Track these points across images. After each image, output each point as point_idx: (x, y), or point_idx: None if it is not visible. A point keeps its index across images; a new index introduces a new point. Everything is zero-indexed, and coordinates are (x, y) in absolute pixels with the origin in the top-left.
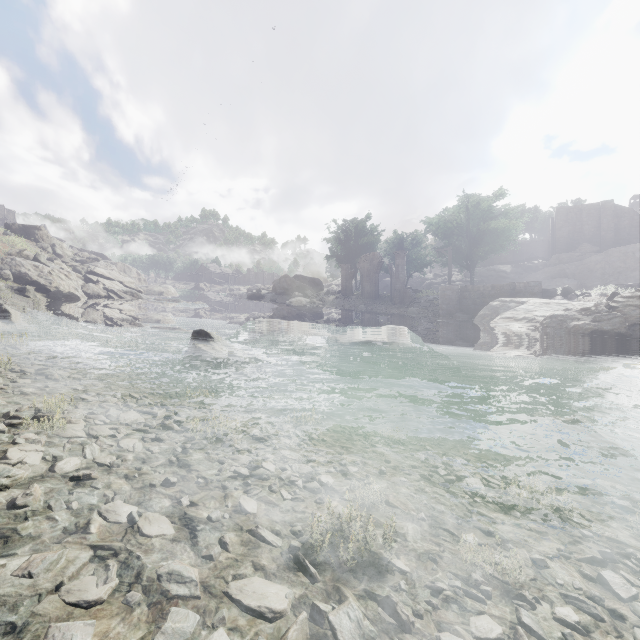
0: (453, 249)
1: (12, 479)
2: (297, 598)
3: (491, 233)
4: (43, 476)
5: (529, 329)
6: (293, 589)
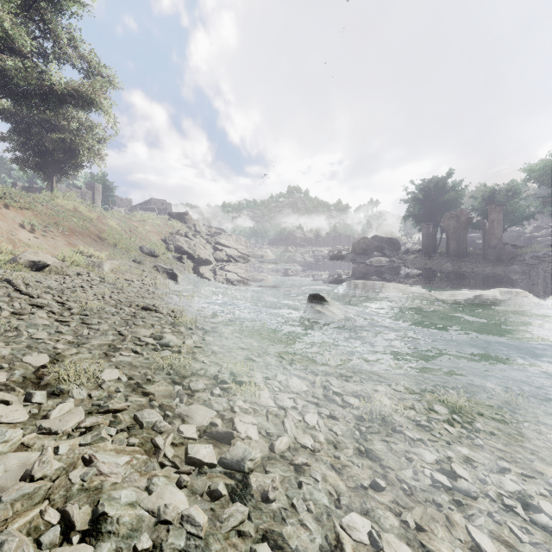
0: None
1: (253, 462)
2: None
3: None
4: (268, 457)
5: None
6: None
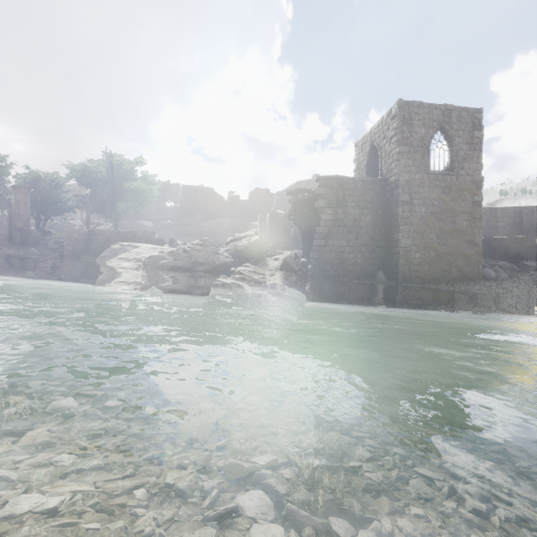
0: (98, 199)
1: None
2: None
3: (132, 191)
4: None
5: (135, 267)
6: None
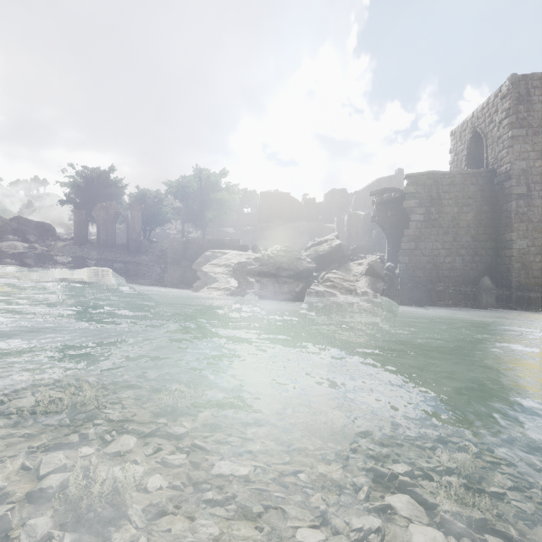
0: (189, 210)
1: None
2: None
3: (217, 202)
4: None
5: (226, 272)
6: None
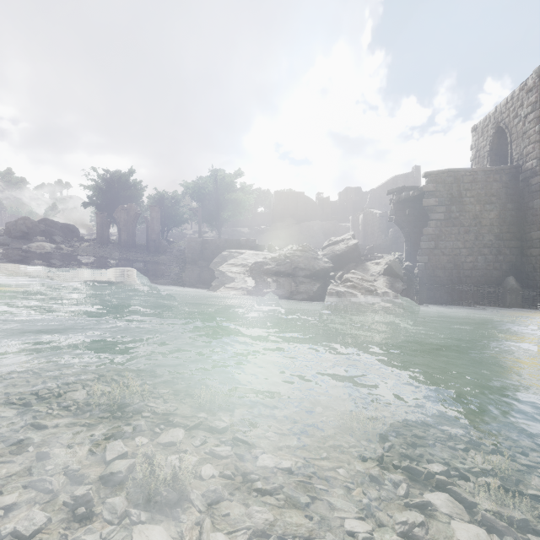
0: (205, 211)
1: None
2: None
3: (233, 202)
4: None
5: (243, 272)
6: None
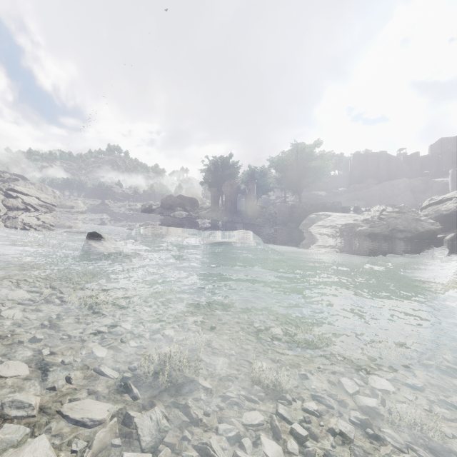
0: (288, 179)
1: None
2: (117, 411)
3: (312, 169)
4: None
5: (332, 233)
6: (116, 405)
